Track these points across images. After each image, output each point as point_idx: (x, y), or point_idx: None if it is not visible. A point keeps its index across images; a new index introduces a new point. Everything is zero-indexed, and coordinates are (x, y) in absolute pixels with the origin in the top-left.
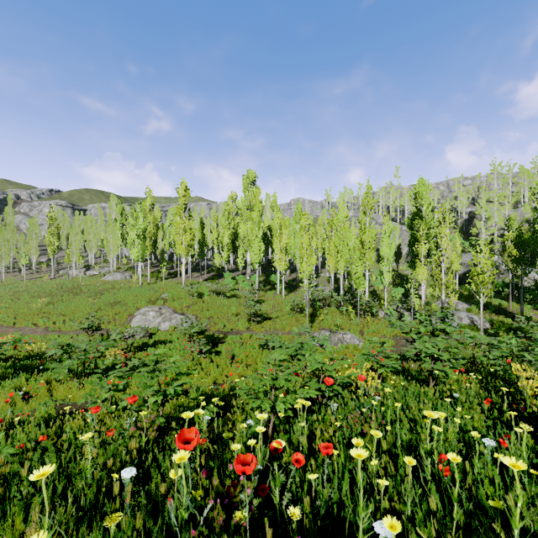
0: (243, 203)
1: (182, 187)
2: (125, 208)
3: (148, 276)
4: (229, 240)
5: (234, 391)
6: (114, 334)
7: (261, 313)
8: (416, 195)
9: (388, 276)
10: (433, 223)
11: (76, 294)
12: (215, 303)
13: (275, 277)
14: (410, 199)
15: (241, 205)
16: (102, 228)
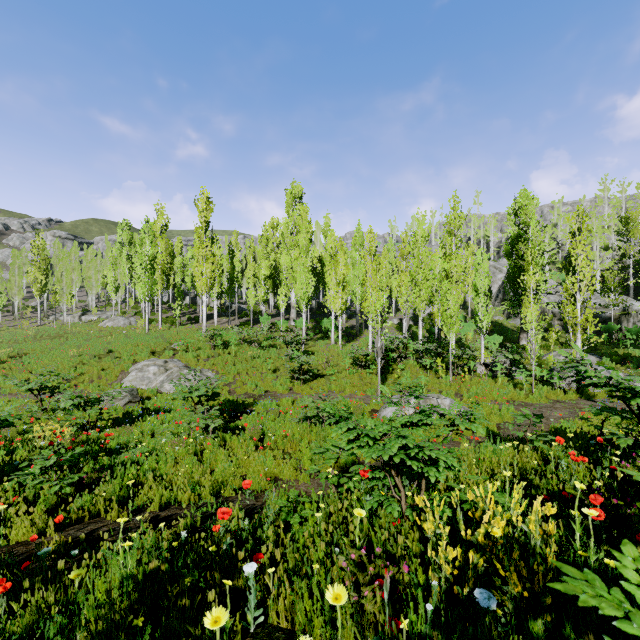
0: (286, 226)
1: (203, 199)
2: (136, 236)
3: (159, 321)
4: (267, 274)
5: (231, 565)
6: (63, 399)
7: (310, 368)
8: (517, 212)
9: (486, 318)
10: (542, 248)
11: (59, 344)
12: (246, 354)
13: (328, 323)
14: (508, 218)
15: (283, 228)
16: (108, 263)
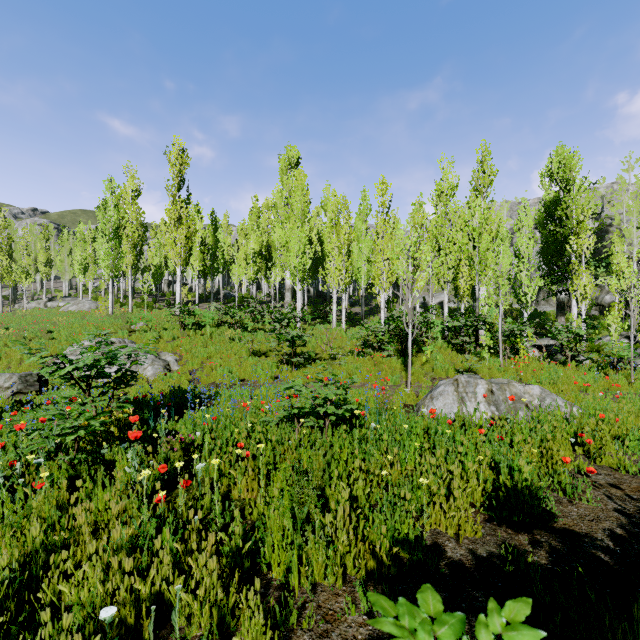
0: (279, 195)
1: (176, 151)
2: None
3: (129, 304)
4: (256, 248)
5: None
6: None
7: (305, 351)
8: (553, 172)
9: (531, 290)
10: None
11: None
12: (223, 336)
13: (328, 306)
14: (542, 181)
15: (276, 197)
16: None
